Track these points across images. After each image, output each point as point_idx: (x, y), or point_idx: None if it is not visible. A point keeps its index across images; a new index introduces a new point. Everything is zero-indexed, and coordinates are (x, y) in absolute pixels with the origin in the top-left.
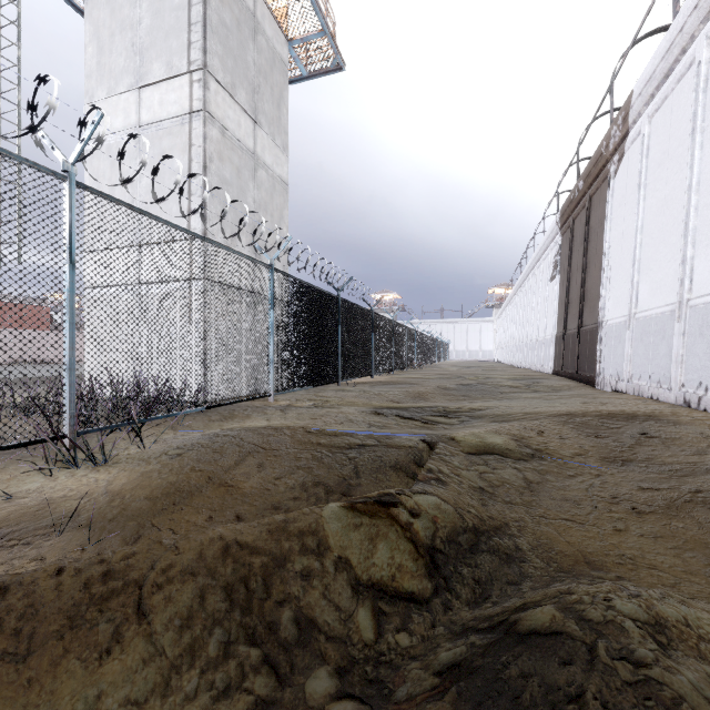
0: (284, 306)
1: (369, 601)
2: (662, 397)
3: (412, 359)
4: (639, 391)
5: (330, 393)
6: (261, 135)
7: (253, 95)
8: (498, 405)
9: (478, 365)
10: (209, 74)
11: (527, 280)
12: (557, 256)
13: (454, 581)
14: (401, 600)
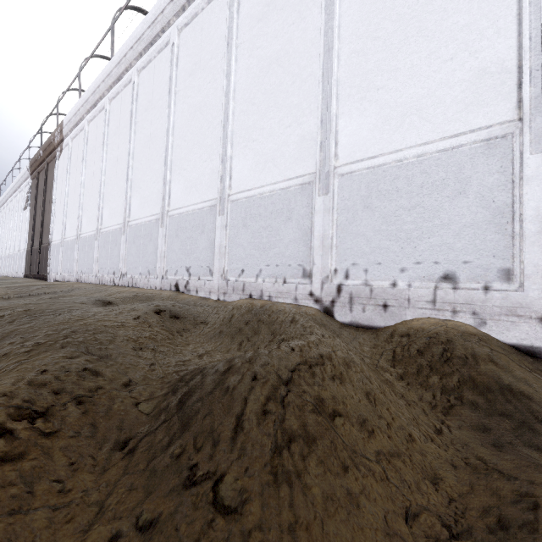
0: None
1: None
2: (71, 280)
3: None
4: (64, 278)
5: None
6: None
7: None
8: None
9: None
10: None
11: (7, 203)
12: (29, 193)
13: None
14: None
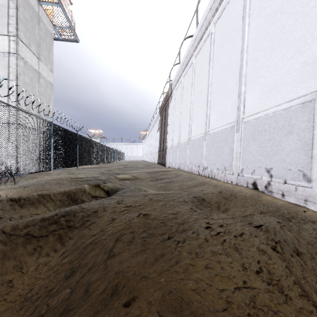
0: (56, 137)
1: (95, 198)
2: (175, 167)
3: (108, 159)
4: (172, 166)
5: (74, 171)
6: (41, 64)
7: (38, 48)
8: (134, 171)
9: (135, 162)
10: (19, 39)
11: (152, 130)
12: (159, 123)
13: (112, 195)
14: (101, 198)
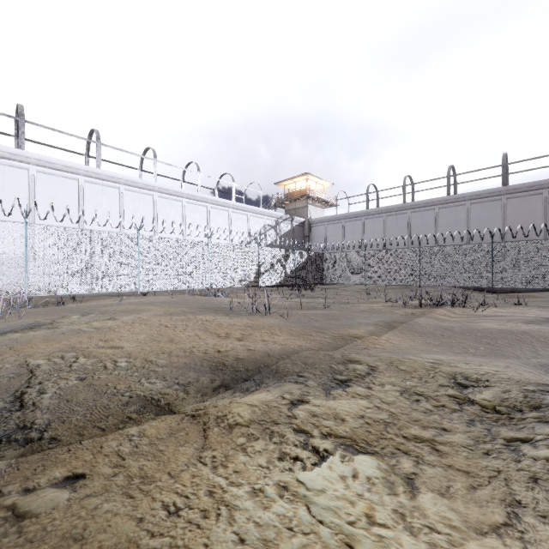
0: None
1: None
2: None
3: None
4: None
5: None
6: None
7: None
8: None
9: None
10: None
11: None
12: None
13: None
14: None
